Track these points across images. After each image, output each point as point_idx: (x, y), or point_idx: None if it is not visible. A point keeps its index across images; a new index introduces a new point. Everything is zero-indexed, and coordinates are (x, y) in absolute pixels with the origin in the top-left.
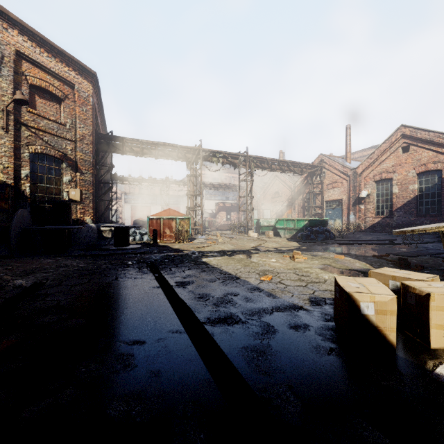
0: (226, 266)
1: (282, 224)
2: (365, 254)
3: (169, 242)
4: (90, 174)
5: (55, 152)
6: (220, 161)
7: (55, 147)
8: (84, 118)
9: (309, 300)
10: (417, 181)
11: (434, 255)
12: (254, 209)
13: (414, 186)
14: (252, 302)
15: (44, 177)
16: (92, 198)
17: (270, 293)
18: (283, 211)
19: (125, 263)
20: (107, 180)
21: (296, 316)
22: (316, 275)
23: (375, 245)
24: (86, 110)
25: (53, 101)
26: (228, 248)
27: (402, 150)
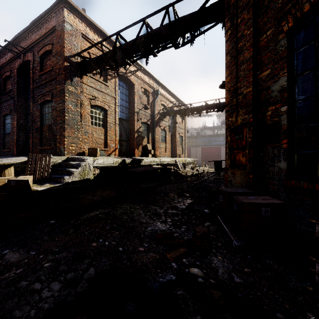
0: None
1: None
2: None
3: None
4: None
5: None
6: None
7: None
8: None
9: None
10: None
11: None
12: None
13: None
14: None
15: None
16: None
17: None
18: None
19: None
20: None
21: None
22: None
23: None
24: None
25: None
26: None
27: None
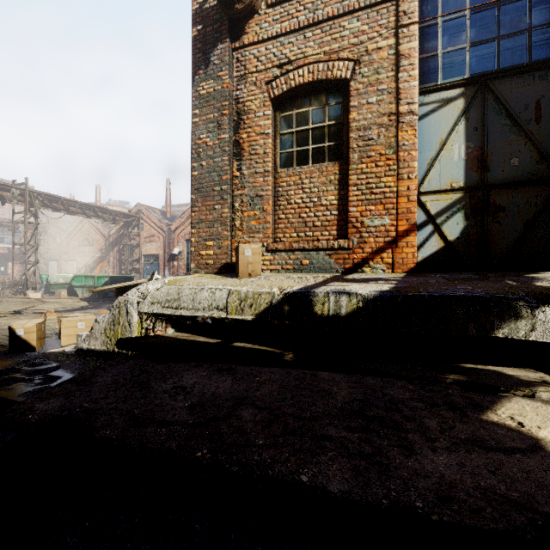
0: None
1: (80, 281)
2: None
3: None
4: None
5: None
6: None
7: None
8: None
9: None
10: None
11: None
12: (53, 260)
13: None
14: None
15: None
16: None
17: None
18: (95, 264)
19: None
20: None
21: None
22: (51, 327)
23: None
24: None
25: None
26: None
27: None
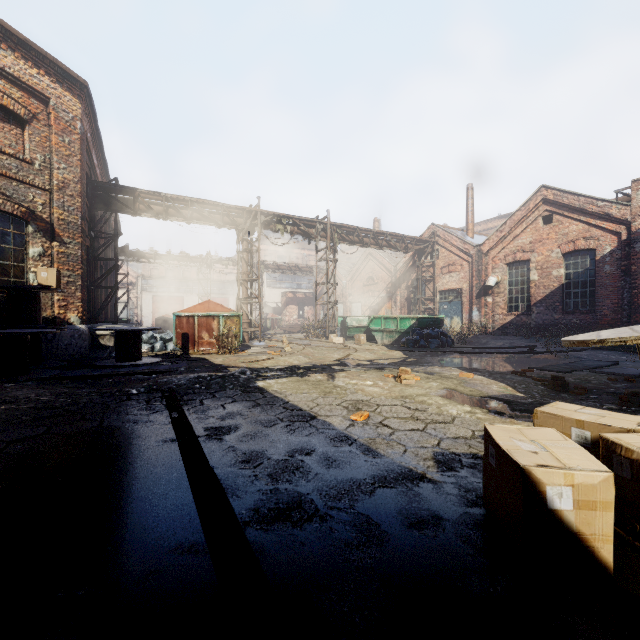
0: (295, 394)
1: (378, 324)
2: (500, 370)
3: (208, 353)
4: (77, 244)
5: (14, 206)
6: (288, 230)
7: (13, 198)
8: (66, 153)
9: (433, 460)
10: (563, 264)
11: (595, 370)
12: (339, 302)
13: (559, 272)
14: (337, 467)
15: None
16: (81, 284)
17: (368, 446)
18: (379, 306)
19: (125, 393)
20: (111, 256)
21: (417, 496)
22: (438, 409)
23: (511, 355)
24: (70, 141)
25: (11, 123)
26: (299, 362)
27: (543, 221)
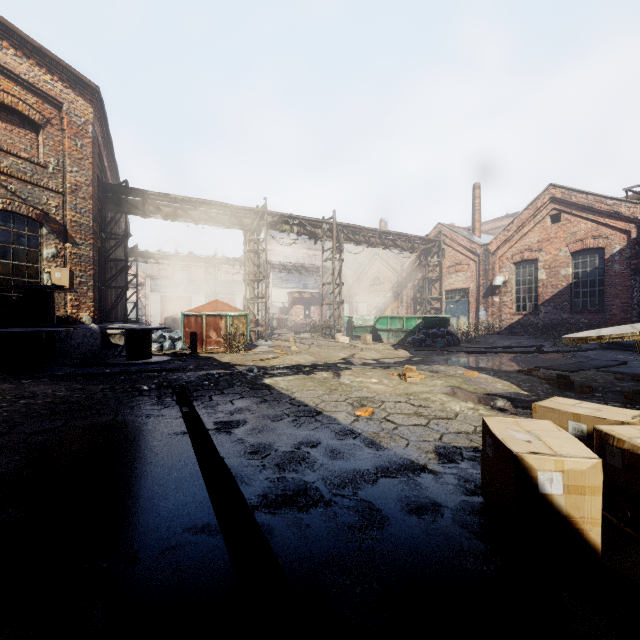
0: (301, 391)
1: (384, 324)
2: (505, 369)
3: (216, 351)
4: (89, 246)
5: (29, 209)
6: (294, 230)
7: (28, 201)
8: (78, 157)
9: (435, 453)
10: (571, 263)
11: (602, 369)
12: (345, 302)
13: (567, 271)
14: (341, 458)
15: (10, 248)
16: (92, 284)
17: (372, 439)
18: (386, 305)
19: (137, 389)
20: (121, 257)
21: (417, 485)
22: (441, 406)
23: (517, 355)
24: (82, 145)
25: (26, 128)
26: (306, 361)
27: (551, 220)
